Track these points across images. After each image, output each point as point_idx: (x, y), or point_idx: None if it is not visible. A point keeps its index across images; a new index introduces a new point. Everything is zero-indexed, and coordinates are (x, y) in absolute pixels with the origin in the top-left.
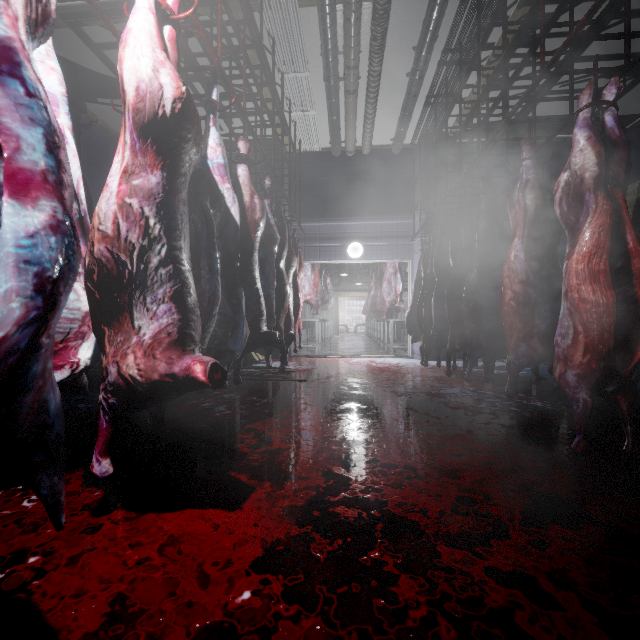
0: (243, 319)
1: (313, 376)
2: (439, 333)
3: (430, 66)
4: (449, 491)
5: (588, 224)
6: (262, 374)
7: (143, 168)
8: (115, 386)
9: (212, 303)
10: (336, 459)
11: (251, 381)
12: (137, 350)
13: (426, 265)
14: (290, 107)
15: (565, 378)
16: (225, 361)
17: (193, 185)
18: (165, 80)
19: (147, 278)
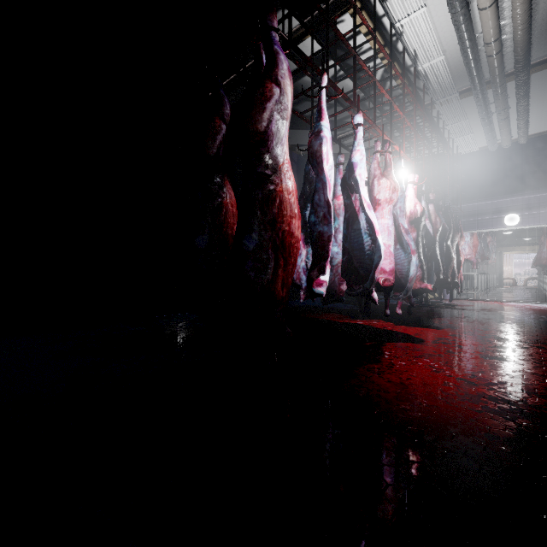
0: (433, 273)
1: (470, 308)
2: None
3: None
4: (530, 338)
5: None
6: (434, 304)
7: (411, 232)
8: None
9: None
10: (479, 328)
11: (428, 307)
12: None
13: None
14: (453, 143)
15: None
16: None
17: None
18: (418, 208)
19: None
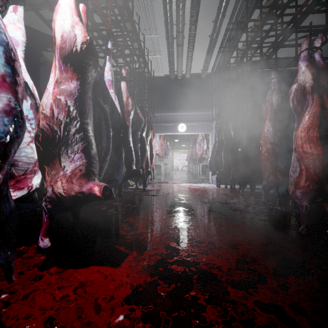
0: (122, 163)
1: (160, 193)
2: (226, 170)
3: (221, 31)
4: (233, 256)
5: (307, 112)
6: (133, 192)
7: (66, 80)
8: (50, 200)
9: (105, 154)
10: (172, 238)
11: (127, 196)
12: (62, 180)
13: (219, 135)
14: (148, 53)
15: (294, 195)
16: (113, 185)
17: (95, 91)
18: (78, 32)
19: (68, 140)
